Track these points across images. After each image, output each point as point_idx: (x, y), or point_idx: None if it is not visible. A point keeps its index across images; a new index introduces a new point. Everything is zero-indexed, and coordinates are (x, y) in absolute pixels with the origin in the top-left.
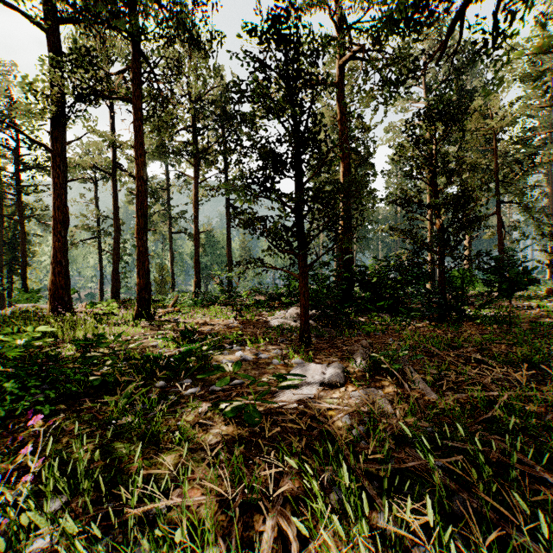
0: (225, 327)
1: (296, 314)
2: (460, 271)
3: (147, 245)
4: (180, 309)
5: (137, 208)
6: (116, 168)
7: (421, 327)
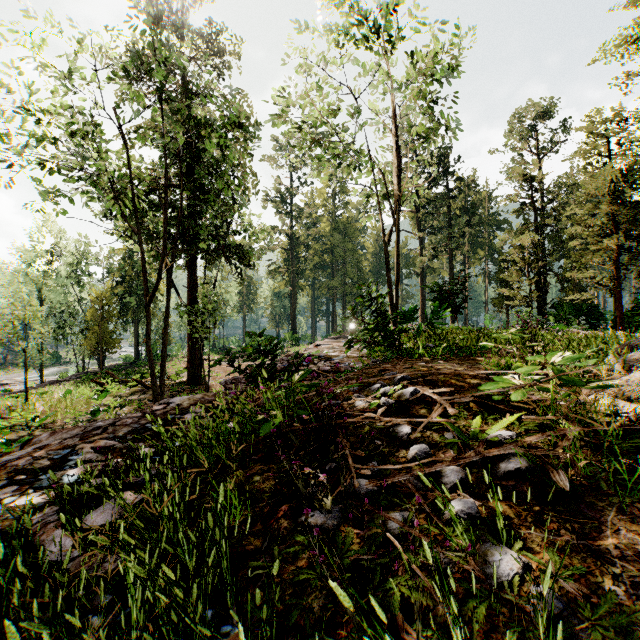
0: None
1: None
2: None
3: None
4: None
5: None
6: None
7: None
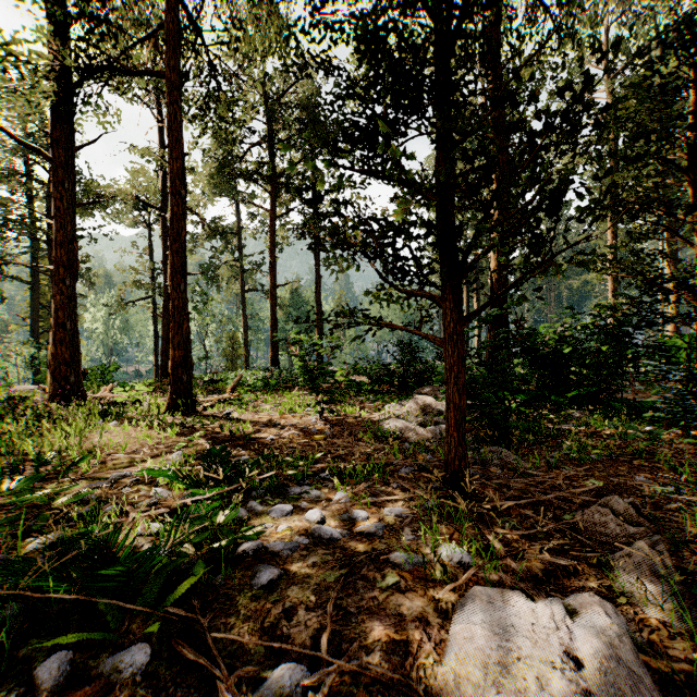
0: (299, 432)
1: (422, 409)
2: (683, 338)
3: (186, 298)
4: (240, 396)
5: (171, 240)
6: (166, 201)
7: (677, 445)
